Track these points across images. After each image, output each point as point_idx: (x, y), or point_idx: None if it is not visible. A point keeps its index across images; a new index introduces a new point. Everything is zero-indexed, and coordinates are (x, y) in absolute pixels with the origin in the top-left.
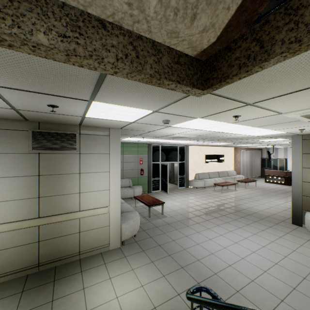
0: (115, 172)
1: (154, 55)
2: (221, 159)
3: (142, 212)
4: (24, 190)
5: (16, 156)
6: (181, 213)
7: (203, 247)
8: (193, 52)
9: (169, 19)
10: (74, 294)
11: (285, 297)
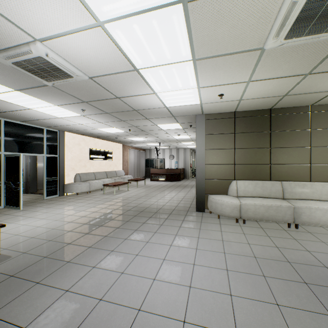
0: None
1: None
2: (109, 156)
3: None
4: None
5: None
6: (52, 237)
7: (116, 303)
8: None
9: None
10: None
11: None
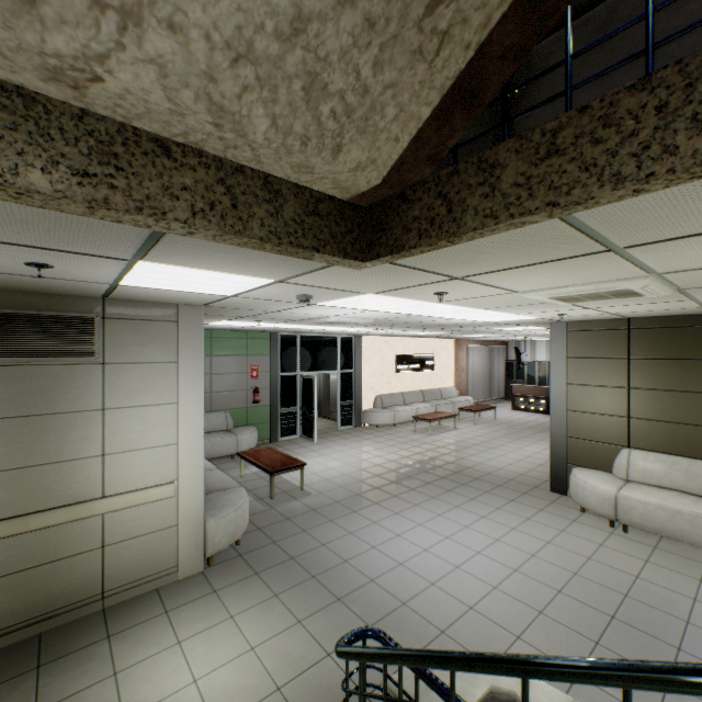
0: (192, 404)
1: (269, 202)
2: (428, 363)
3: (255, 488)
4: None
5: None
6: (343, 484)
7: (384, 553)
8: (345, 194)
9: (294, 150)
10: (91, 690)
11: (524, 630)
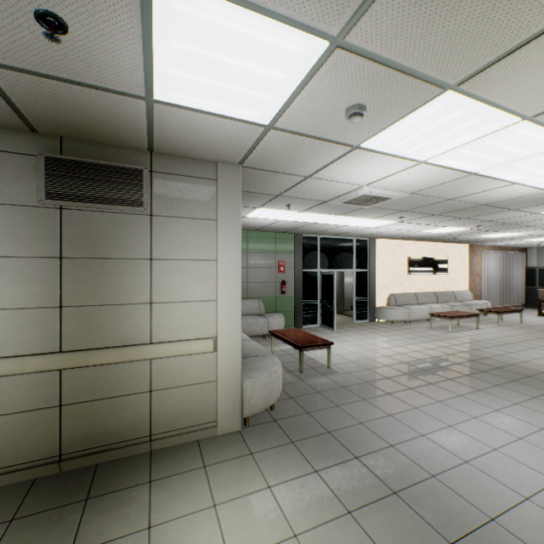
0: (229, 262)
1: None
2: (440, 266)
3: (285, 362)
4: (28, 289)
5: (11, 212)
6: (369, 367)
7: (438, 445)
8: None
9: None
10: (124, 542)
11: None
